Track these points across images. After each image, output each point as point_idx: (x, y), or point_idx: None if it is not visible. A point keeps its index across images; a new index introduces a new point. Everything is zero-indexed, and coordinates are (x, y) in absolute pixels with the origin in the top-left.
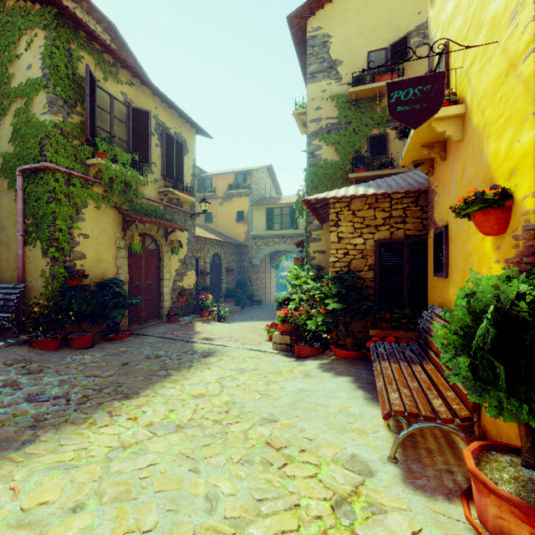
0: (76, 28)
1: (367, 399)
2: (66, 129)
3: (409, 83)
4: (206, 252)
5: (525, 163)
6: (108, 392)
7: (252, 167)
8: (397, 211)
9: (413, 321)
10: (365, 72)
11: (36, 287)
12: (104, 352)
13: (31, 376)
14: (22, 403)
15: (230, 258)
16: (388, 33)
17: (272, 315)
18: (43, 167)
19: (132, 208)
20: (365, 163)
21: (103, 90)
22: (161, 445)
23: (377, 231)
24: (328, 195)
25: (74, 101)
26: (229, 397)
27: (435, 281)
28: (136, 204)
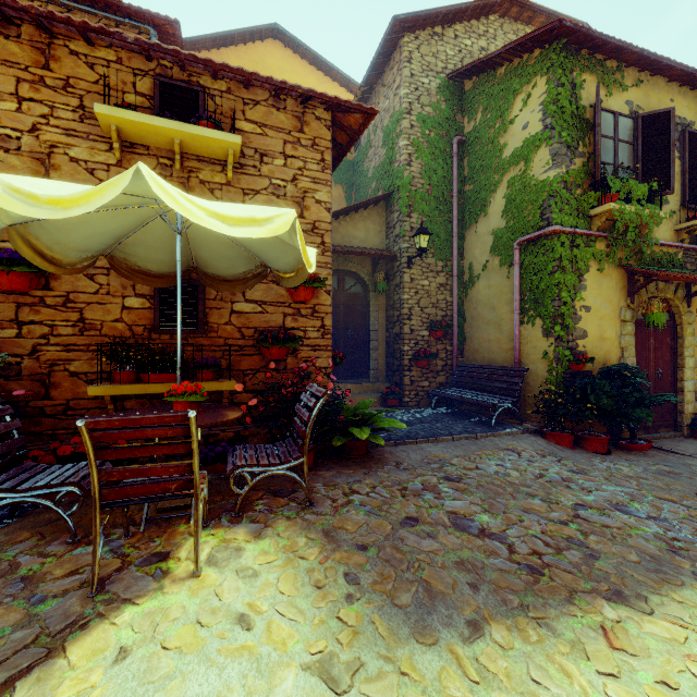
0: (579, 49)
1: None
2: (568, 181)
3: None
4: None
5: None
6: None
7: None
8: None
9: None
10: None
11: (534, 371)
12: (637, 466)
13: (581, 476)
14: (614, 510)
15: None
16: None
17: None
18: (547, 233)
19: (639, 263)
20: None
21: (605, 112)
22: None
23: None
24: None
25: (576, 142)
26: None
27: None
28: (645, 256)
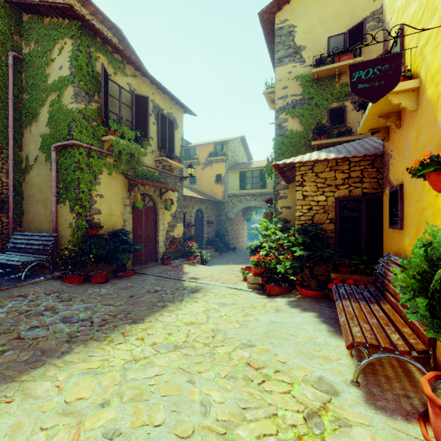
0: (94, 36)
1: (330, 331)
2: (87, 114)
3: (369, 64)
4: (191, 208)
5: None
6: (120, 317)
7: (228, 138)
8: (355, 172)
9: (370, 267)
10: (326, 54)
11: (65, 236)
12: (116, 286)
13: (64, 303)
14: (59, 323)
15: (210, 213)
16: (346, 20)
17: (245, 260)
18: (70, 144)
19: (135, 174)
20: (326, 132)
21: (113, 82)
22: (164, 361)
23: (337, 189)
24: (295, 160)
25: (93, 92)
26: (214, 325)
27: (390, 232)
28: (138, 170)
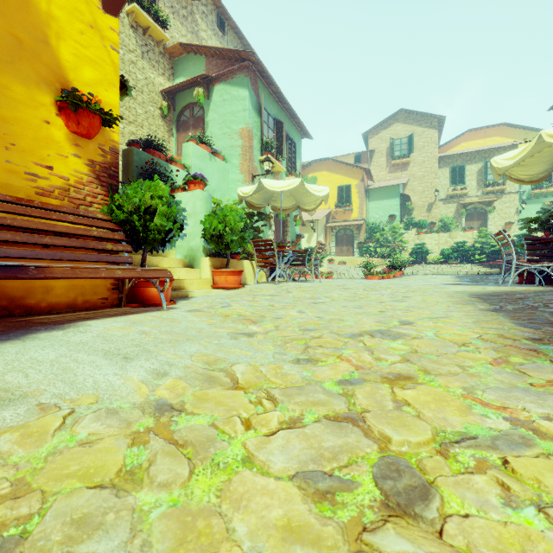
0: None
1: (62, 329)
2: None
3: None
4: None
5: (113, 111)
6: None
7: None
8: None
9: None
10: None
11: None
12: None
13: None
14: None
15: None
16: None
17: None
18: None
19: None
20: None
21: None
22: (367, 324)
23: None
24: None
25: None
26: (314, 373)
27: None
28: None
